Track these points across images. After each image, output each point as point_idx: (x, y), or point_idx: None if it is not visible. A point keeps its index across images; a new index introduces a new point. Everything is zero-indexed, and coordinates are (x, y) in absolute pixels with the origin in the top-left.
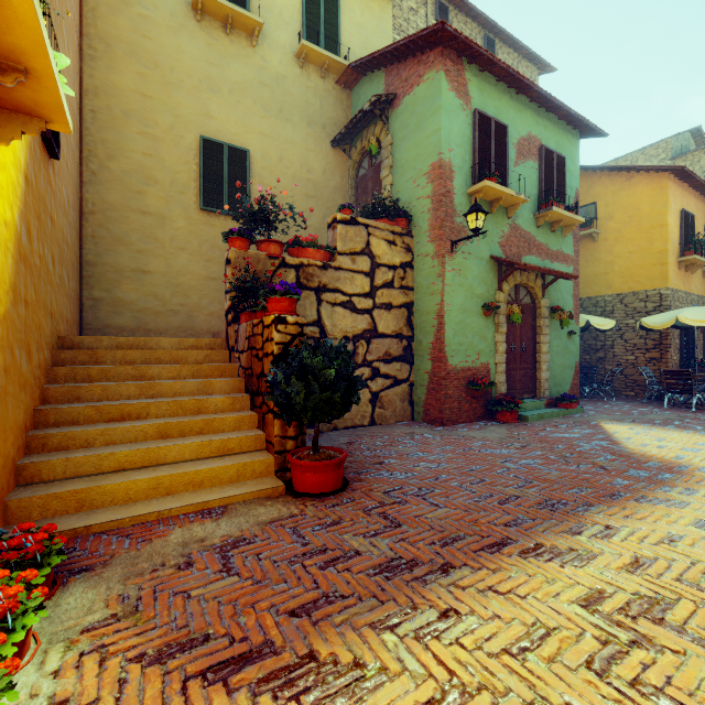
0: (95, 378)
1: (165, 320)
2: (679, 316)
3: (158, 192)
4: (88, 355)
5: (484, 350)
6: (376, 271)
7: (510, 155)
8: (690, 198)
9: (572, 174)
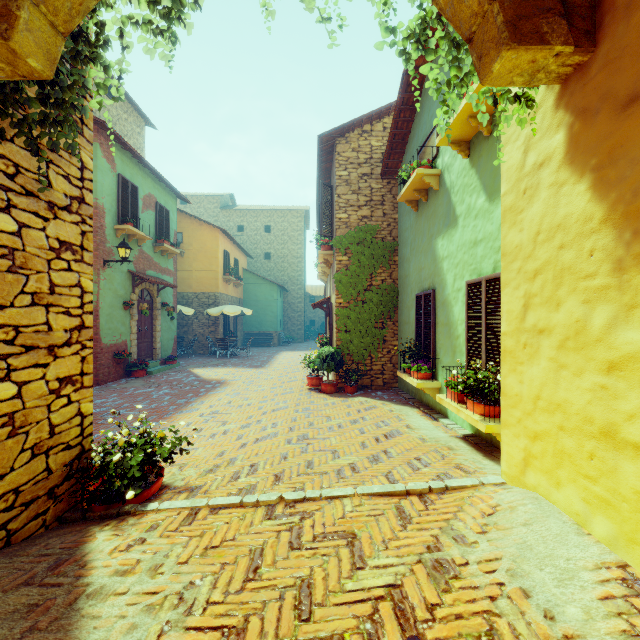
0: None
1: None
2: (223, 310)
3: None
4: None
5: (124, 332)
6: None
7: (139, 205)
8: (228, 244)
9: (173, 221)
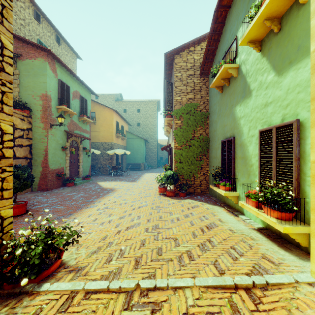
0: None
1: None
2: (115, 151)
3: None
4: None
5: (62, 162)
6: (15, 131)
7: (71, 96)
8: (118, 118)
9: (89, 105)
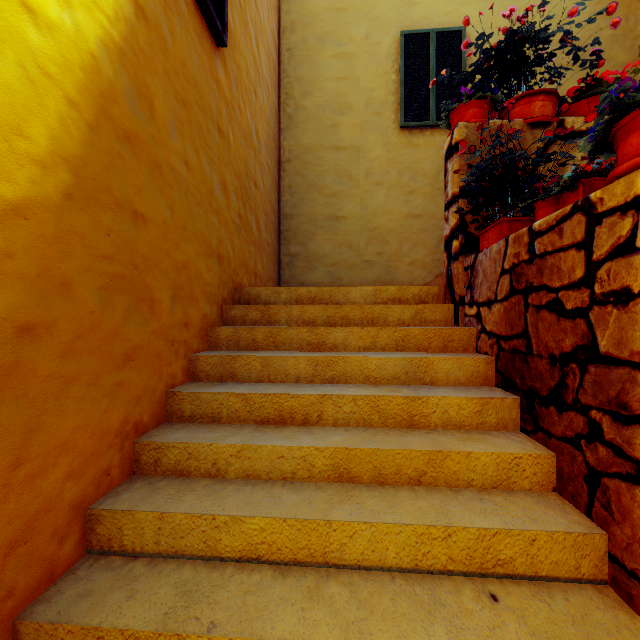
0: (260, 344)
1: (360, 273)
2: None
3: (351, 120)
4: (260, 311)
5: None
6: None
7: None
8: None
9: None
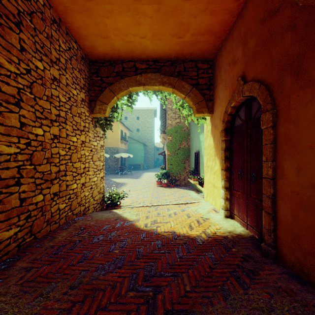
0: None
1: None
2: (121, 155)
3: None
4: None
5: None
6: None
7: None
8: (122, 126)
9: None
